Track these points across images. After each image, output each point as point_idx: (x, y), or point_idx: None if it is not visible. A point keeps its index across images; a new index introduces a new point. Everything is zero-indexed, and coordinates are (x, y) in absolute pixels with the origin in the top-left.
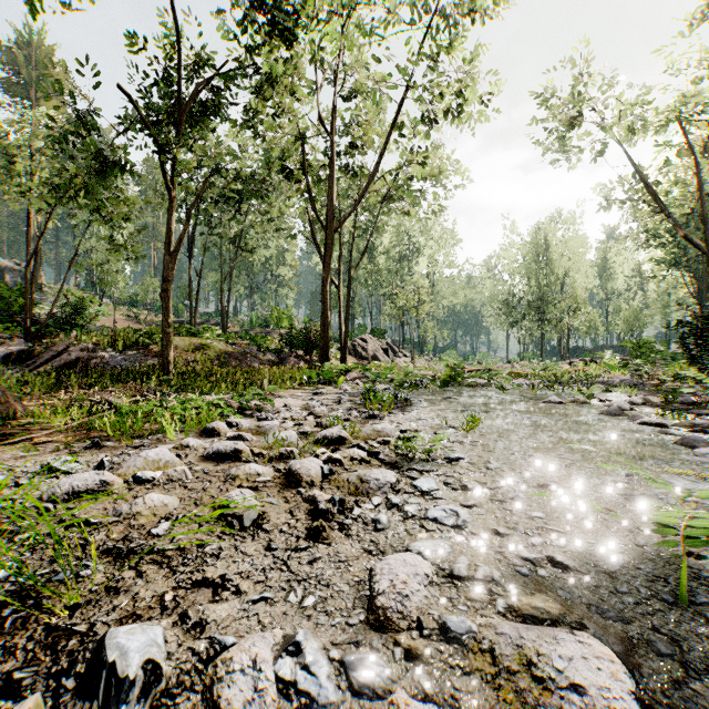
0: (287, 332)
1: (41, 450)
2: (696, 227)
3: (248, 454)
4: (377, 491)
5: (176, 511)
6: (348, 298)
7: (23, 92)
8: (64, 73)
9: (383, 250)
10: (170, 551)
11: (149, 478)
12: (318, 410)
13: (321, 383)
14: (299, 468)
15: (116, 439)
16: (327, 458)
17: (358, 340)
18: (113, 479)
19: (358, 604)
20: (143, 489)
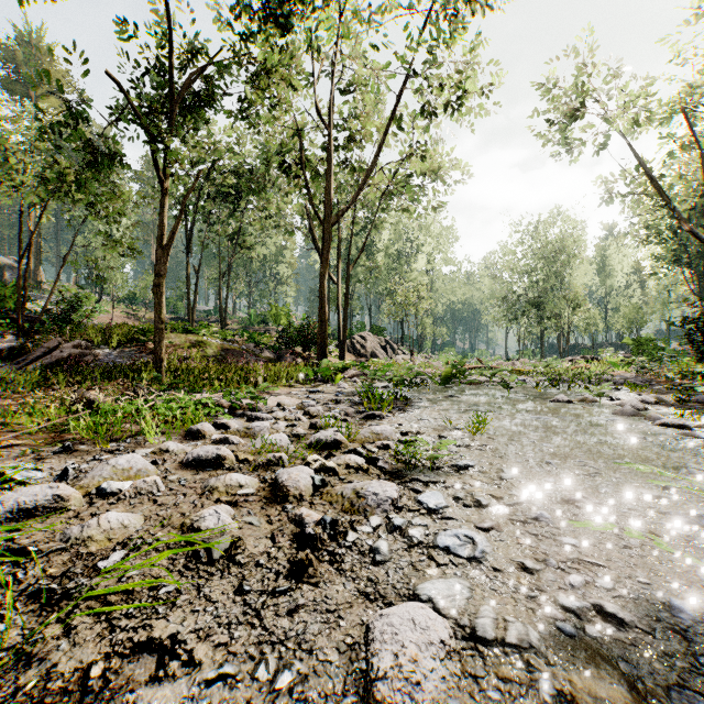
0: (285, 329)
1: (5, 455)
2: (697, 223)
3: (232, 461)
4: (375, 508)
5: (137, 534)
6: (346, 295)
7: (23, 90)
8: (53, 61)
9: (382, 248)
10: (114, 594)
11: (114, 490)
12: (313, 409)
13: (319, 381)
14: (286, 479)
15: (92, 442)
16: (319, 466)
17: (356, 337)
18: (69, 493)
19: (350, 684)
20: (105, 504)
